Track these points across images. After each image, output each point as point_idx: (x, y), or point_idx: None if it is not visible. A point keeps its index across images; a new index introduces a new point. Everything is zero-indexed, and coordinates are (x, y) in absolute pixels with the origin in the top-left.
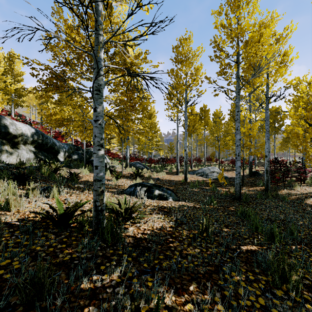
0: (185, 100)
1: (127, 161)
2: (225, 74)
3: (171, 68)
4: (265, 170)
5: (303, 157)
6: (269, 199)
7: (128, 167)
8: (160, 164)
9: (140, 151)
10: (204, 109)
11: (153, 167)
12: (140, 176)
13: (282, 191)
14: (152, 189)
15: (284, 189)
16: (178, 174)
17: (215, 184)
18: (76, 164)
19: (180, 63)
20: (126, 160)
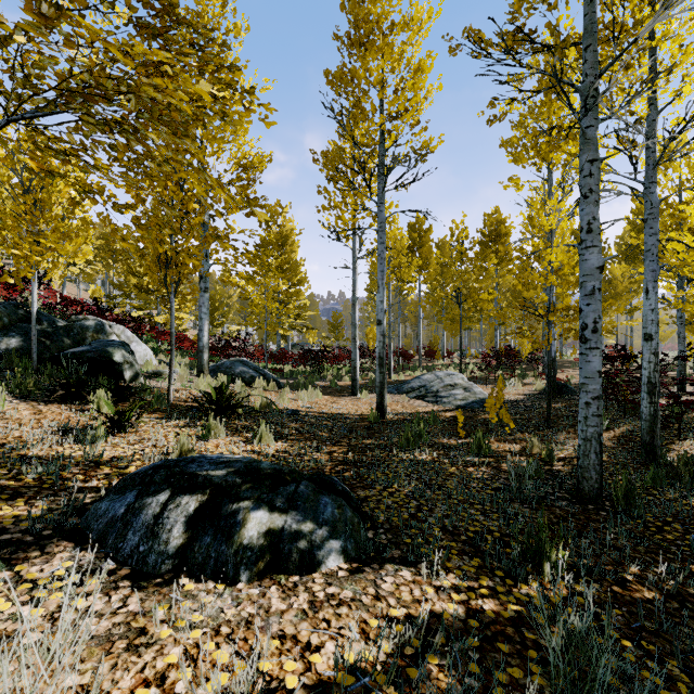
0: (381, 163)
1: (202, 356)
2: (554, 4)
3: (338, 67)
4: (645, 384)
5: (679, 344)
6: (690, 490)
7: (205, 377)
8: (307, 366)
9: (262, 335)
10: (420, 229)
11: (289, 374)
12: (230, 406)
13: (682, 447)
14: (230, 509)
15: (687, 440)
16: (357, 394)
17: (471, 426)
18: (2, 368)
19: (364, 46)
20: (199, 354)
